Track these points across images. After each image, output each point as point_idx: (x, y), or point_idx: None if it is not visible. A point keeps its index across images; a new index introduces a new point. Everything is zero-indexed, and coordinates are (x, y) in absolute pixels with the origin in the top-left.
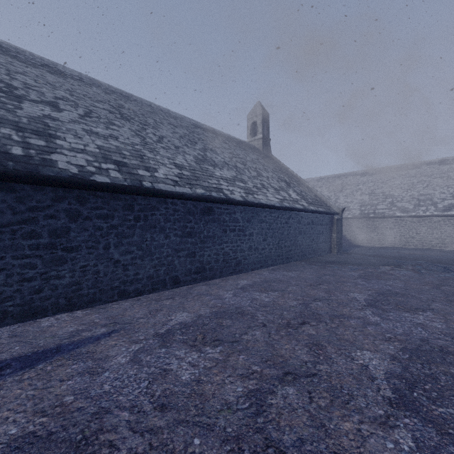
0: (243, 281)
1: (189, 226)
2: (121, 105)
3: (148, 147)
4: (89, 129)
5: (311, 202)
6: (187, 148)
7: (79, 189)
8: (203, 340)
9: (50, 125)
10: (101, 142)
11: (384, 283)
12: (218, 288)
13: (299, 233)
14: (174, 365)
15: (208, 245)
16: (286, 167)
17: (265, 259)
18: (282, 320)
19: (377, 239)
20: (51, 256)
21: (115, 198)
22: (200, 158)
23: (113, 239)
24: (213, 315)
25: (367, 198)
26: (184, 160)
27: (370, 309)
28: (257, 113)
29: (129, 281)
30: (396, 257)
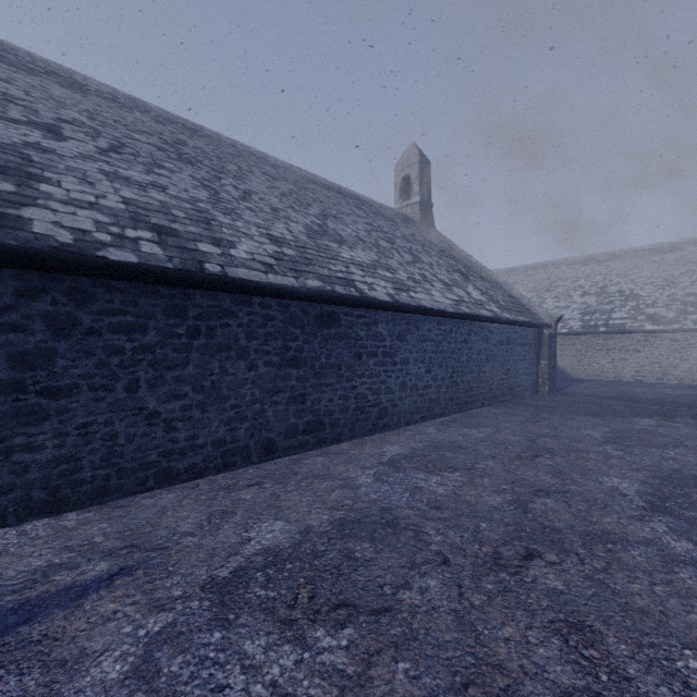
0: (392, 448)
1: (294, 347)
2: (182, 141)
3: (222, 207)
4: (113, 171)
5: (505, 306)
6: (293, 212)
7: (74, 275)
8: (310, 605)
9: (34, 159)
10: (133, 194)
11: (660, 454)
12: (346, 462)
13: (485, 358)
14: (233, 695)
15: (329, 381)
16: (459, 250)
17: (429, 406)
18: (482, 547)
19: (612, 369)
20: (14, 406)
21: (150, 293)
22: (315, 229)
23: (145, 372)
24: (336, 529)
25: (593, 302)
26: (287, 231)
27: (661, 519)
28: (411, 161)
29: (178, 451)
30: (656, 401)
